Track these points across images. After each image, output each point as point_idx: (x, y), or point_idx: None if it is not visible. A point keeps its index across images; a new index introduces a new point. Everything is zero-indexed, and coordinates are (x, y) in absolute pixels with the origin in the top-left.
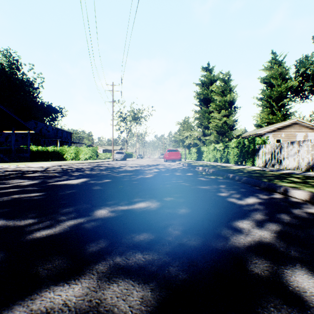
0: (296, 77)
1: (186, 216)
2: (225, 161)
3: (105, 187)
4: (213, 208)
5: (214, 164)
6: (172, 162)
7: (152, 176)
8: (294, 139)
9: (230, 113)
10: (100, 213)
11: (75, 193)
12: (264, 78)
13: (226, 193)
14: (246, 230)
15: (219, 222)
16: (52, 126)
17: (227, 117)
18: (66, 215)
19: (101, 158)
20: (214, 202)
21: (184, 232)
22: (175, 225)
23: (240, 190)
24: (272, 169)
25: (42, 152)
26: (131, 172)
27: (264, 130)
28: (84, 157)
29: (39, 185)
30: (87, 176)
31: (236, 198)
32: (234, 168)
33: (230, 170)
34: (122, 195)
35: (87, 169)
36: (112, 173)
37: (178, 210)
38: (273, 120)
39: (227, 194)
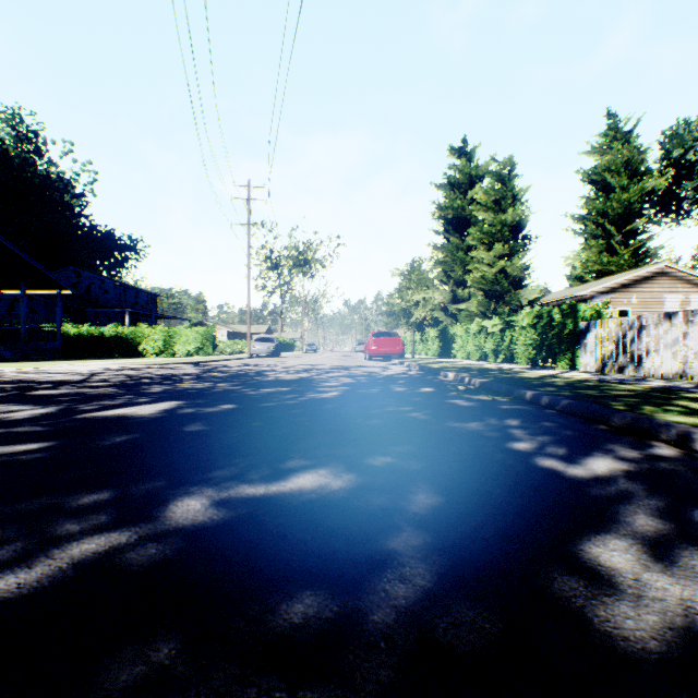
0: (662, 169)
1: (434, 521)
2: (507, 358)
3: (216, 426)
4: (506, 491)
5: (481, 365)
6: (385, 361)
7: (337, 395)
8: (658, 308)
9: (514, 250)
10: (184, 511)
11: (134, 443)
12: (591, 172)
13: (530, 443)
14: (627, 577)
15: (534, 542)
16: (115, 281)
17: (508, 261)
18: (85, 516)
19: (224, 351)
20: (503, 471)
21: (434, 589)
22: (405, 559)
23: (561, 433)
24: (621, 377)
25: (91, 339)
26: (287, 385)
27: (591, 288)
28: (185, 349)
29: (53, 419)
30: (179, 395)
31: (559, 458)
32: (531, 375)
33: (522, 379)
34: (257, 448)
35: (184, 378)
36: (241, 387)
37: (409, 500)
38: (610, 267)
39: (532, 446)
